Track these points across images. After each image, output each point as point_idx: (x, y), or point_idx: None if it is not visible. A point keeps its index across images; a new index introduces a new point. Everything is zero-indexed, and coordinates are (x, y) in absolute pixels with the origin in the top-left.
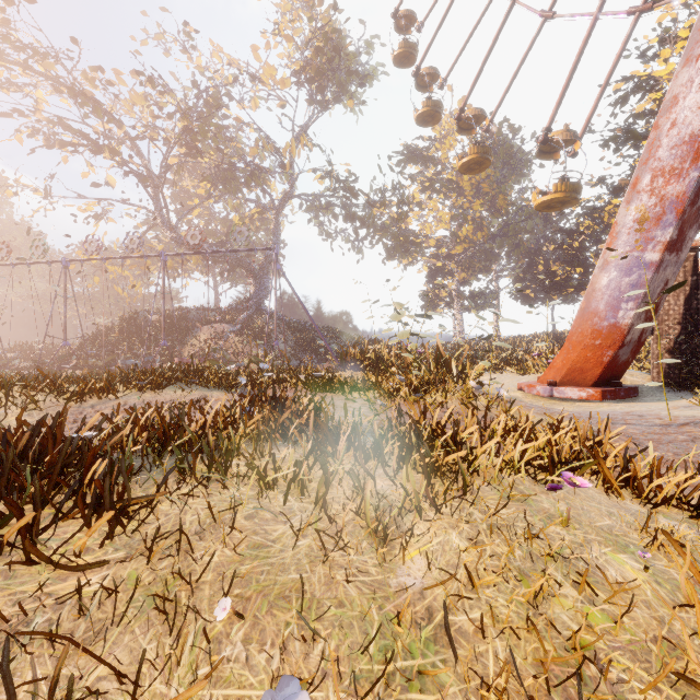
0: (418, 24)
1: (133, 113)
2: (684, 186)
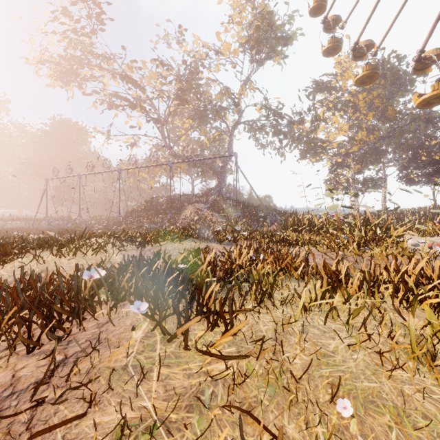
0: None
1: (151, 84)
2: None
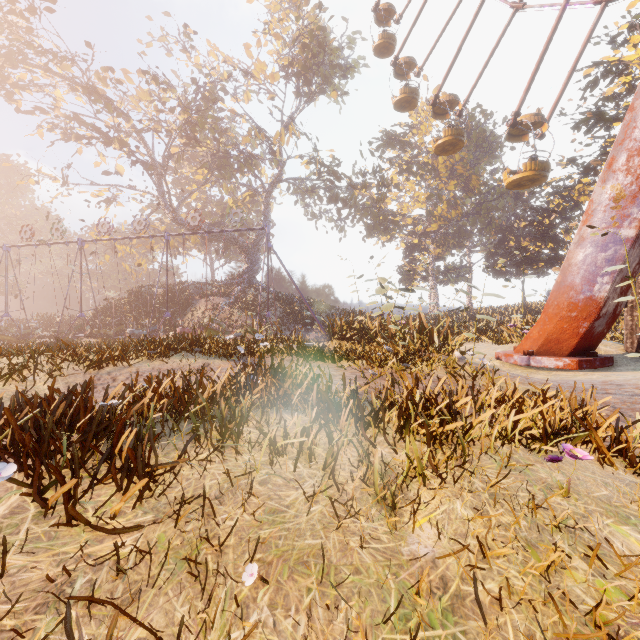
0: (397, 19)
1: (140, 108)
2: None
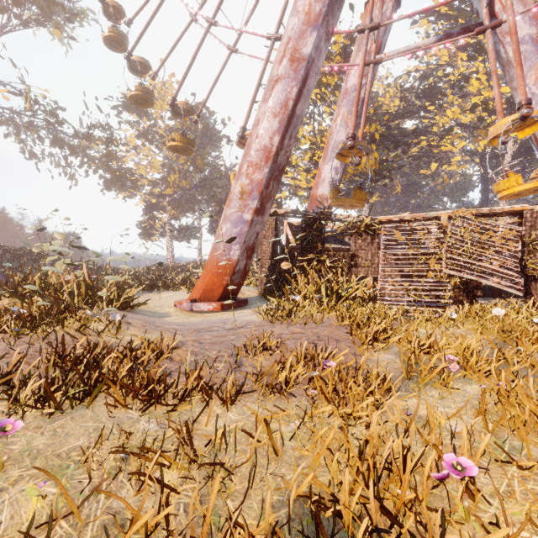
0: None
1: None
2: (262, 176)
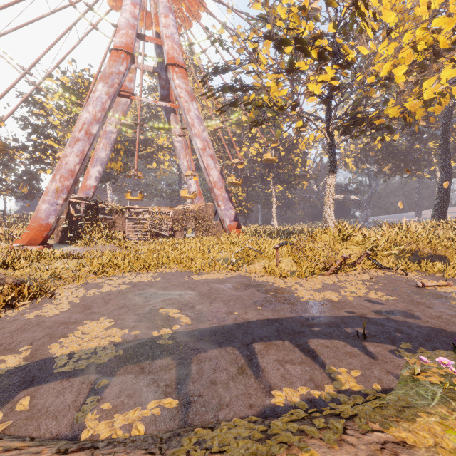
0: None
1: None
2: (69, 183)
